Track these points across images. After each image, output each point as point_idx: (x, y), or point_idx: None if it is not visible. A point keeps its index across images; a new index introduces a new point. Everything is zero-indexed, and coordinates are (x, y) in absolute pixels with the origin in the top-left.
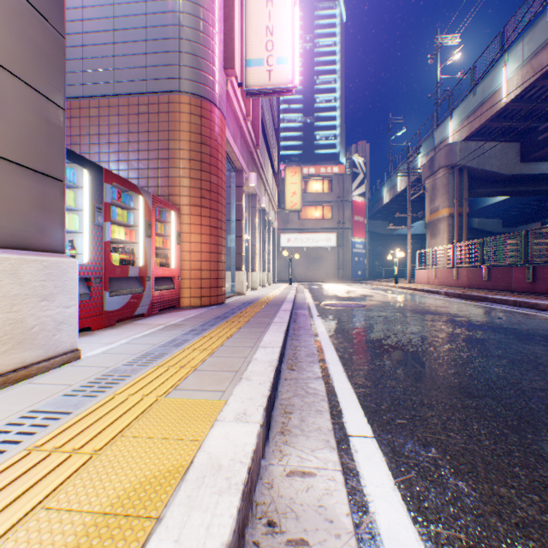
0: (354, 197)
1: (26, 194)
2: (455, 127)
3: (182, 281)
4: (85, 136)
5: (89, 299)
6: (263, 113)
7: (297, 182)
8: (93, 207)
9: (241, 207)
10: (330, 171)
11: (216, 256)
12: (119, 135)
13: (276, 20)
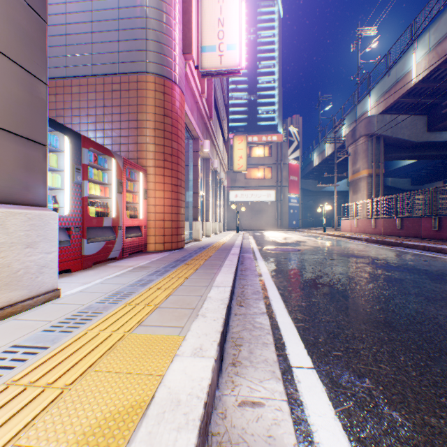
0: (289, 160)
1: (12, 156)
2: (373, 102)
3: (148, 229)
4: (68, 109)
5: (69, 245)
6: (215, 91)
7: (243, 148)
8: (73, 168)
9: (197, 169)
10: (270, 139)
11: (176, 209)
12: (96, 109)
13: (227, 13)
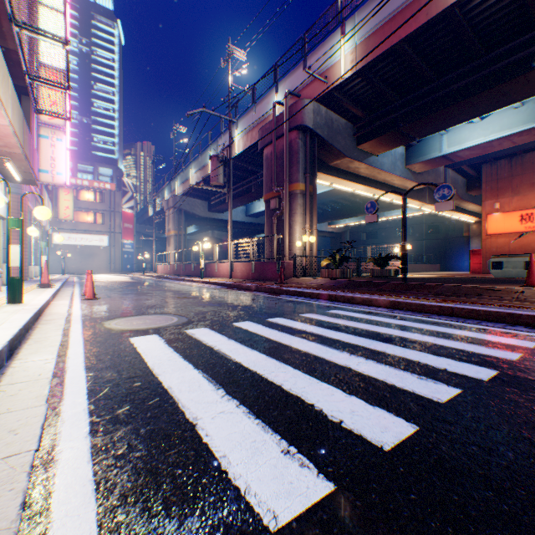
0: (125, 209)
1: None
2: (179, 186)
3: None
4: None
5: None
6: None
7: (71, 200)
8: None
9: None
10: (103, 186)
11: (26, 260)
12: None
13: (58, 155)
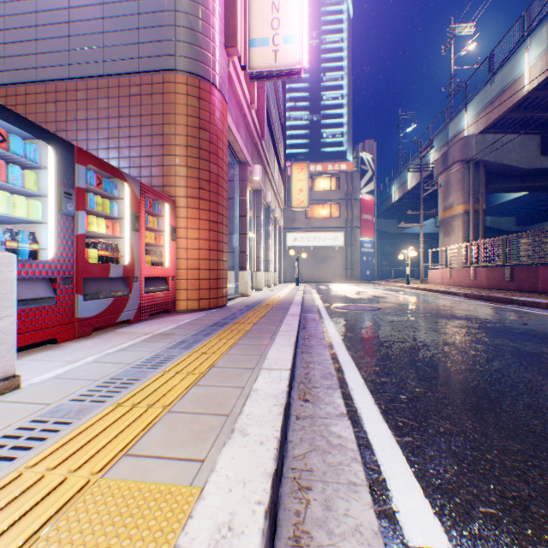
0: (362, 195)
1: None
2: (471, 119)
3: (178, 281)
4: (72, 122)
5: (54, 304)
6: (268, 105)
7: (304, 179)
8: (60, 192)
9: (244, 202)
10: (337, 168)
11: (216, 254)
12: (109, 120)
13: None
